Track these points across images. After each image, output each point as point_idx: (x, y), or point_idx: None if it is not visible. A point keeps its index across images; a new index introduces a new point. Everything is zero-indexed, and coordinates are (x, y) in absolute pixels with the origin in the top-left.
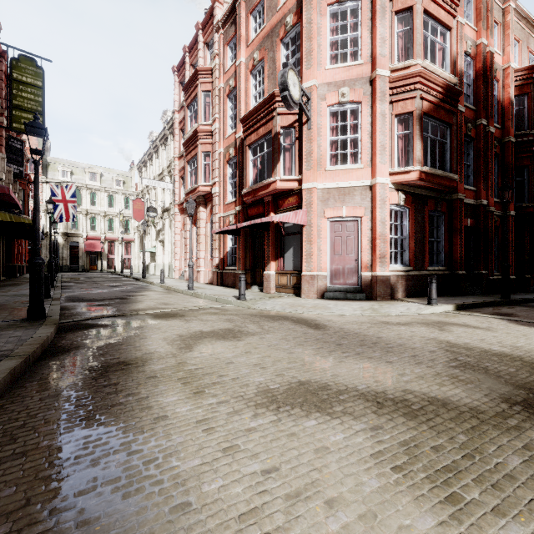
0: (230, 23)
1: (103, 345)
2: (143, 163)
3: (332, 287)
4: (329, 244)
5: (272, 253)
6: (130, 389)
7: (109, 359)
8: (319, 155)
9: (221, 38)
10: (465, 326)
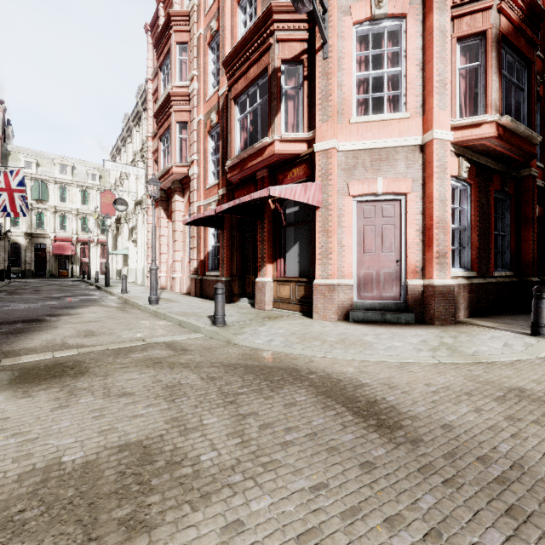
0: None
1: None
2: (116, 151)
3: (361, 303)
4: (355, 236)
5: (268, 251)
6: None
7: None
8: (341, 99)
9: None
10: None
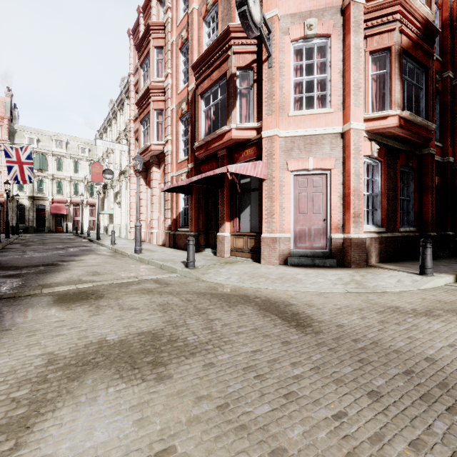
0: None
1: None
2: (103, 130)
3: (297, 251)
4: (292, 201)
5: (226, 212)
6: None
7: None
8: (282, 98)
9: None
10: None
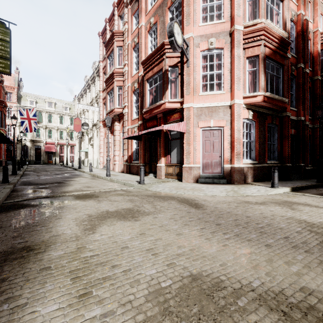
0: (135, 1)
1: (21, 226)
2: (80, 96)
3: (203, 175)
4: (201, 145)
5: (162, 151)
6: (14, 289)
7: (17, 242)
8: (195, 85)
9: (129, 11)
10: (308, 205)
